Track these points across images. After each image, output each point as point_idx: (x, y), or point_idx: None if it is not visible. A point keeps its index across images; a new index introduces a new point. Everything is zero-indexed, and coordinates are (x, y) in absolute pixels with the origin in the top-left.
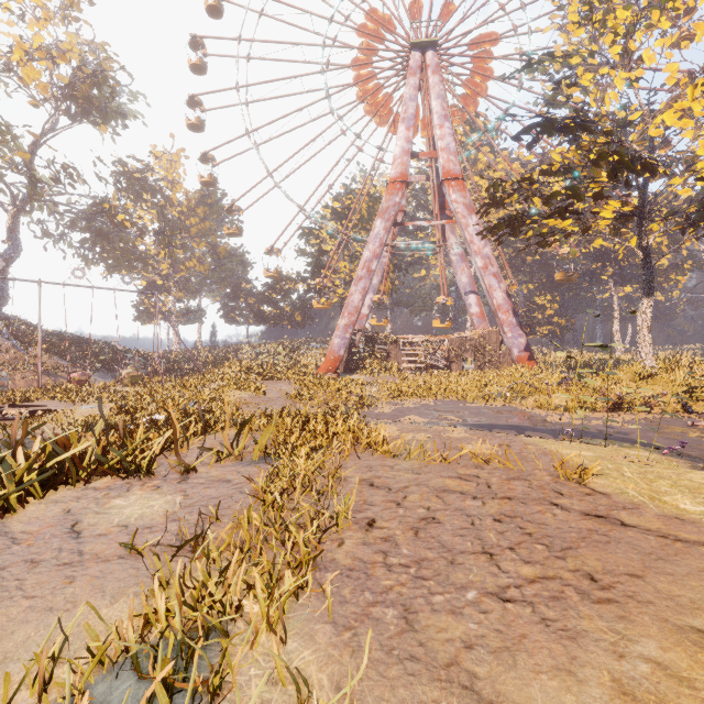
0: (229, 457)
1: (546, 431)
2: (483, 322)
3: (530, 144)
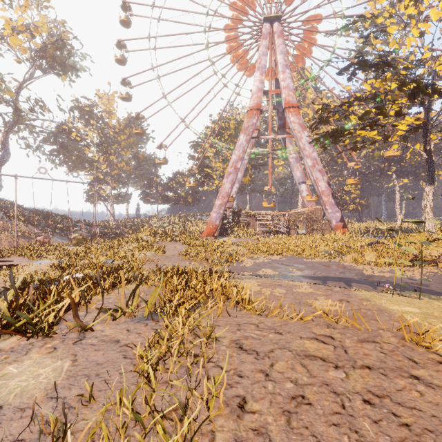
0: (123, 314)
1: (366, 283)
2: (311, 202)
3: (350, 77)
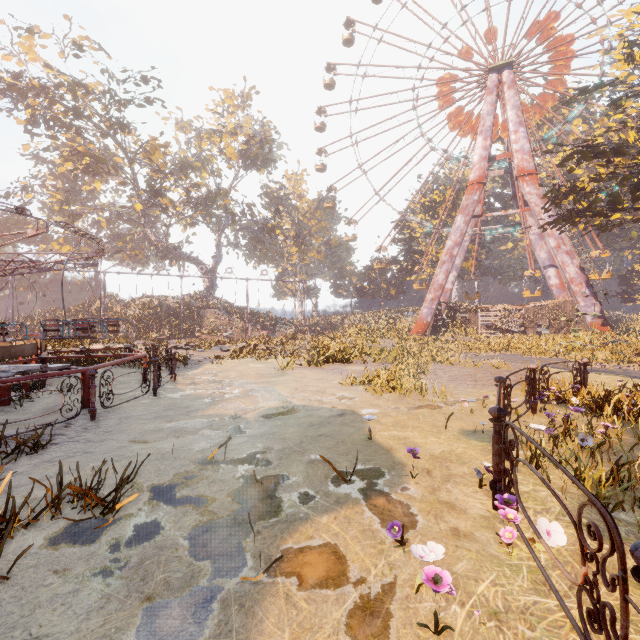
0: (378, 360)
1: (567, 369)
2: (563, 292)
3: (571, 169)
